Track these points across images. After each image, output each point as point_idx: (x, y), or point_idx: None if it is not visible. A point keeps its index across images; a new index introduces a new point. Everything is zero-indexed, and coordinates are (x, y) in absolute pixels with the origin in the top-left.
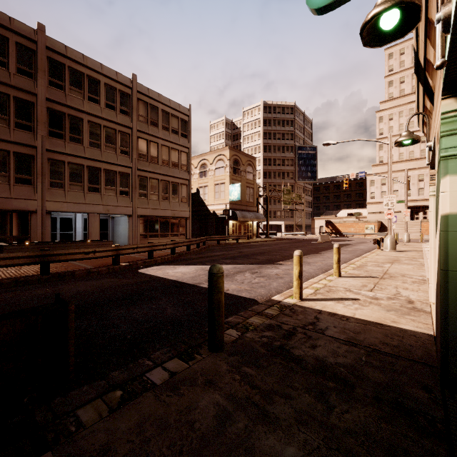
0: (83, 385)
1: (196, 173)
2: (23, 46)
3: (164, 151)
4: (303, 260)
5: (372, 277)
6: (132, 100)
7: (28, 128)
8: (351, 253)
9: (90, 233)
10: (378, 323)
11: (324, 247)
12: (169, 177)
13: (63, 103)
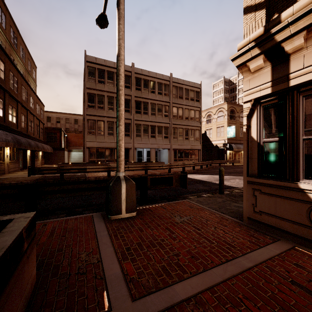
0: (186, 194)
1: (204, 121)
2: (126, 75)
3: (186, 112)
4: None
5: None
6: (170, 87)
7: (128, 111)
8: None
9: (151, 158)
10: None
11: None
12: (189, 126)
13: (140, 97)
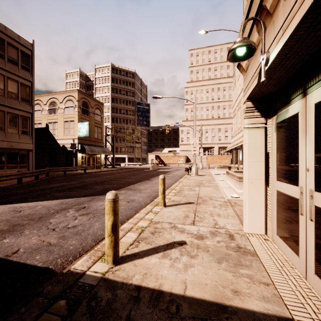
0: None
1: (45, 109)
2: None
3: None
4: (136, 188)
5: (190, 203)
6: None
7: None
8: (172, 179)
9: None
10: (219, 304)
11: (154, 174)
12: (5, 107)
13: None
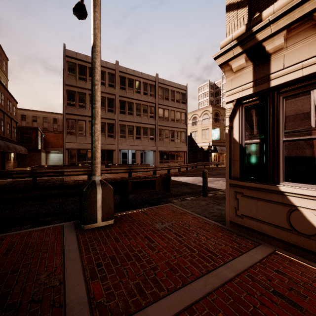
0: (170, 198)
1: (190, 123)
2: (110, 73)
3: (172, 113)
4: None
5: None
6: (155, 88)
7: (112, 111)
8: None
9: (136, 160)
10: None
11: None
12: (175, 128)
13: (125, 97)
